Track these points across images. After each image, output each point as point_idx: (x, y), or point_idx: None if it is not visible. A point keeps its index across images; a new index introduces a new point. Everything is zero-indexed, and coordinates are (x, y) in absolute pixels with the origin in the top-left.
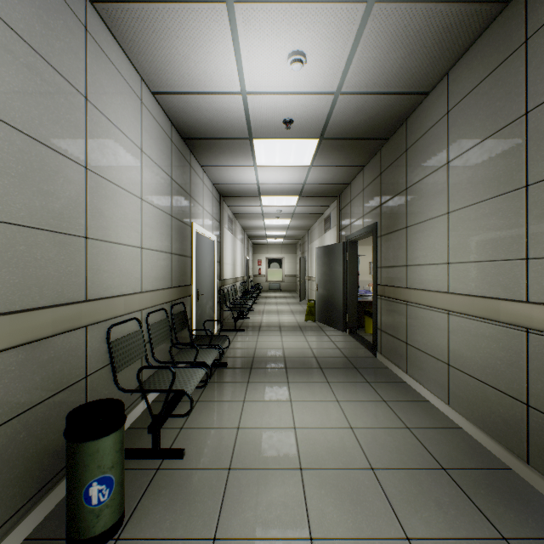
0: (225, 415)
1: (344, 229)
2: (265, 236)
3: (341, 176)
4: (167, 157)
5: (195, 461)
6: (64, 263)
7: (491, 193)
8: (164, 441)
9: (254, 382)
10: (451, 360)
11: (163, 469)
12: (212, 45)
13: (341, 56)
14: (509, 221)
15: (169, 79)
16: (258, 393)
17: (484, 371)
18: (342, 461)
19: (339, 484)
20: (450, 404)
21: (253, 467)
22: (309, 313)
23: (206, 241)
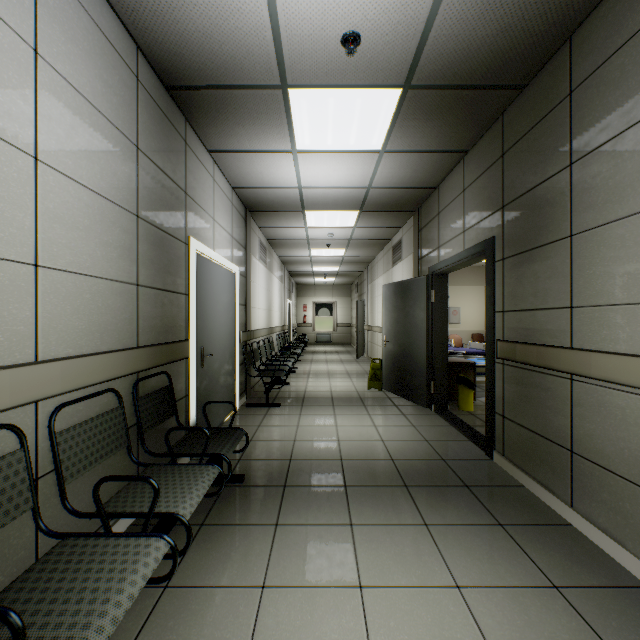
0: None
1: (427, 256)
2: (312, 274)
3: (426, 172)
4: (123, 103)
5: None
6: None
7: None
8: None
9: (288, 523)
10: None
11: None
12: None
13: None
14: None
15: None
16: (294, 558)
17: None
18: None
19: None
20: None
21: None
22: (374, 377)
23: (219, 272)
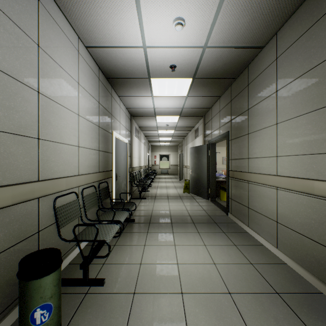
0: (132, 254)
1: (207, 136)
2: (159, 141)
3: (205, 103)
4: (96, 89)
5: (111, 288)
6: (21, 155)
7: (307, 109)
8: (92, 273)
9: (151, 232)
10: (279, 219)
11: (90, 293)
12: (123, 13)
13: (207, 21)
14: (320, 128)
15: (96, 37)
16: (154, 239)
17: (302, 227)
18: (209, 287)
19: (208, 304)
20: (278, 247)
21: (150, 291)
22: (186, 188)
23: (121, 143)
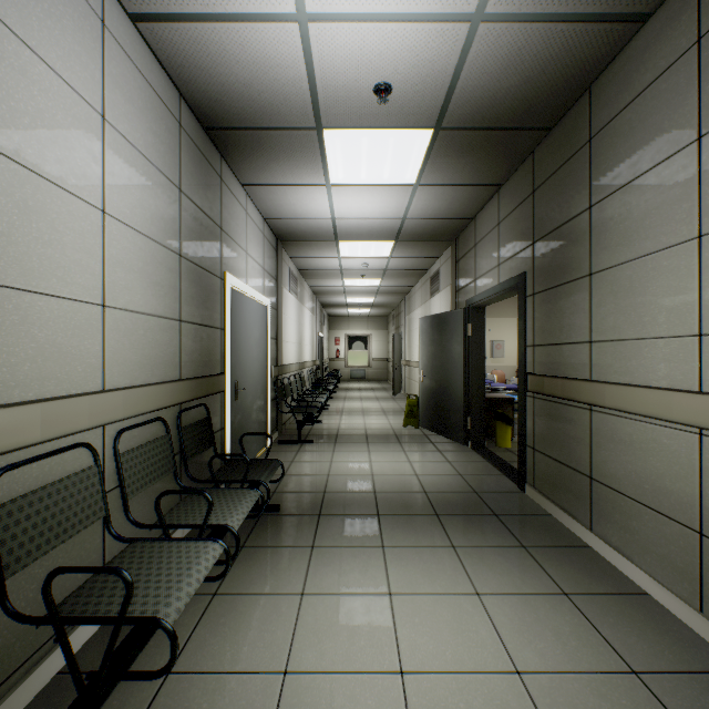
0: (263, 633)
1: (464, 288)
2: (345, 305)
3: (462, 204)
4: (169, 150)
5: None
6: None
7: None
8: None
9: (323, 546)
10: None
11: None
12: None
13: None
14: None
15: None
16: (330, 572)
17: None
18: None
19: None
20: (705, 612)
21: None
22: (410, 414)
23: (251, 306)
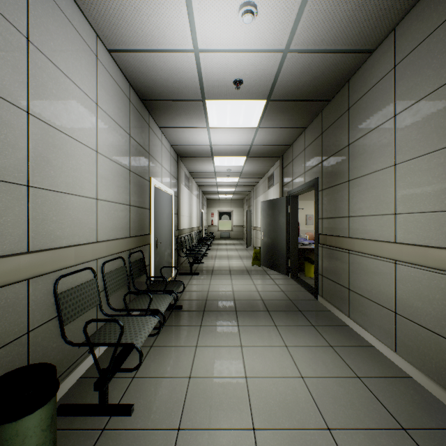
0: (178, 362)
1: (286, 185)
2: (217, 193)
3: (284, 137)
4: (124, 115)
5: (143, 419)
6: None
7: None
8: (114, 393)
9: (206, 325)
10: (399, 309)
11: (109, 430)
12: None
13: (292, 8)
14: None
15: (123, 35)
16: (210, 337)
17: (439, 322)
18: (296, 418)
19: None
20: (397, 351)
21: (204, 426)
22: (255, 258)
23: (164, 195)
